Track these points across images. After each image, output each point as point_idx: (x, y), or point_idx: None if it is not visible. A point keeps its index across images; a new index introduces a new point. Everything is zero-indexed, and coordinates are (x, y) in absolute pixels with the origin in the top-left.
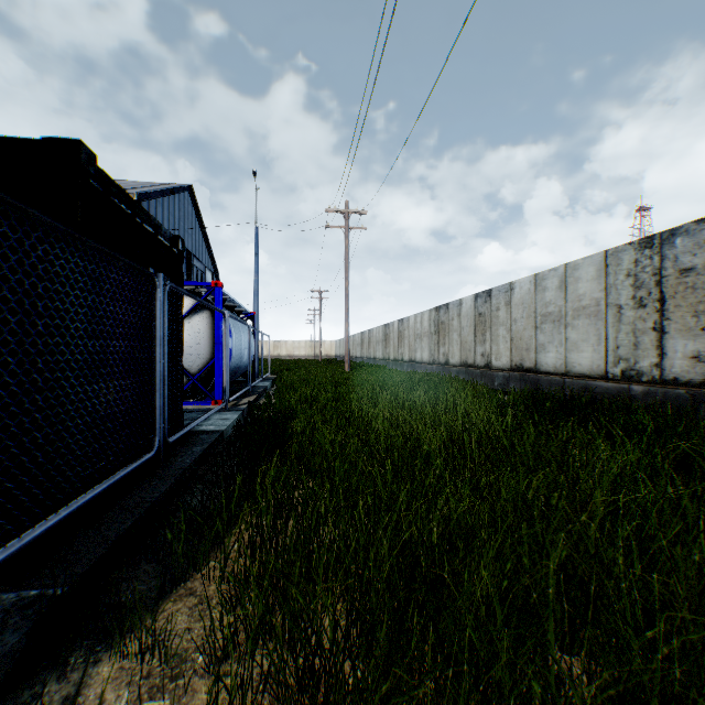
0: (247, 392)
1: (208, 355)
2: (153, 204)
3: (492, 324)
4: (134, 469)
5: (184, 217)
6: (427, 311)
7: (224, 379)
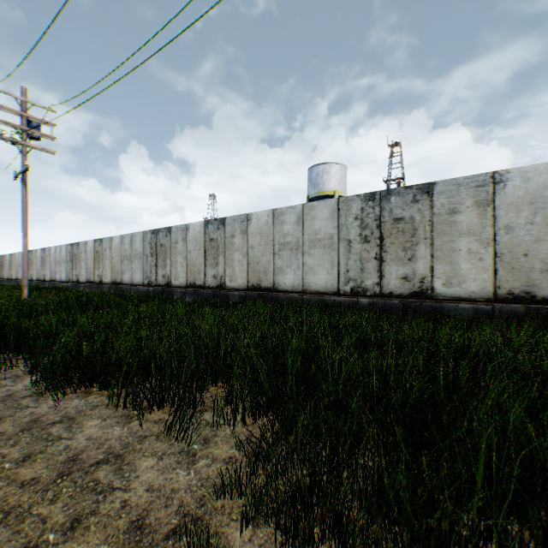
0: None
1: None
2: None
3: (47, 262)
4: None
5: None
6: None
7: None
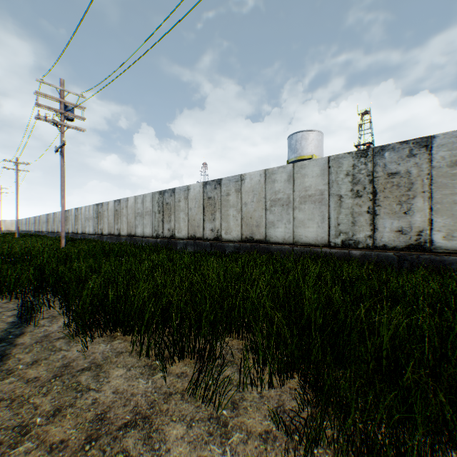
0: None
1: None
2: None
3: (79, 219)
4: None
5: None
6: None
7: None
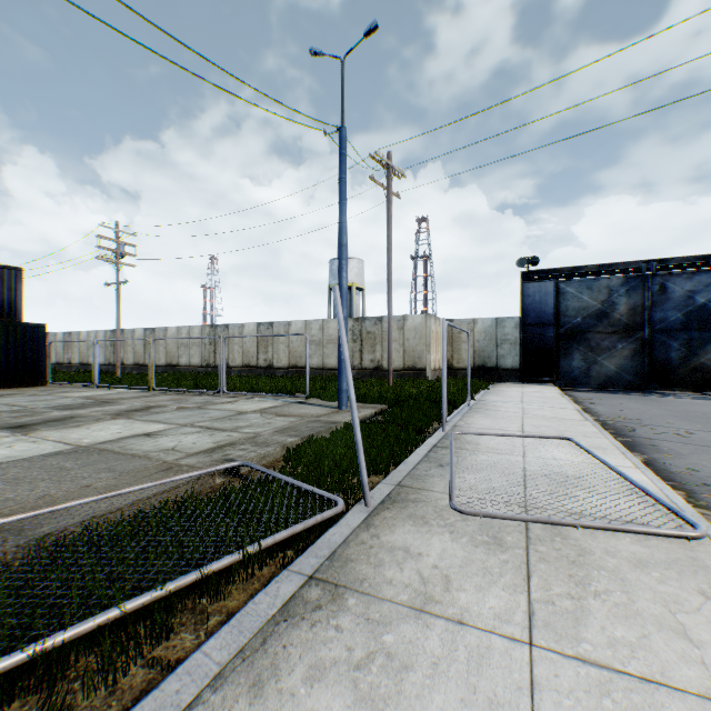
0: None
1: None
2: None
3: (73, 346)
4: None
5: None
6: None
7: None
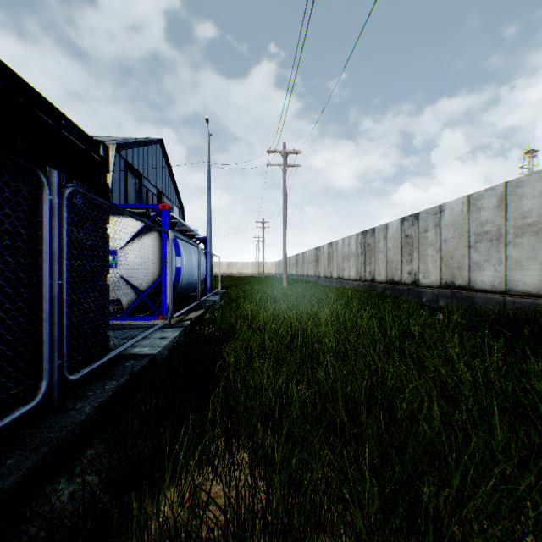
0: (196, 306)
1: (156, 273)
2: (130, 153)
3: (420, 244)
4: (9, 425)
5: (156, 164)
6: (354, 235)
7: (167, 296)
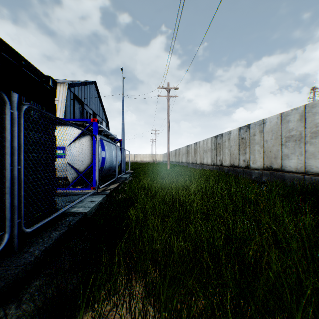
0: (114, 181)
1: (89, 161)
2: (76, 89)
3: (250, 143)
4: None
5: (92, 96)
6: (210, 138)
7: (95, 175)
